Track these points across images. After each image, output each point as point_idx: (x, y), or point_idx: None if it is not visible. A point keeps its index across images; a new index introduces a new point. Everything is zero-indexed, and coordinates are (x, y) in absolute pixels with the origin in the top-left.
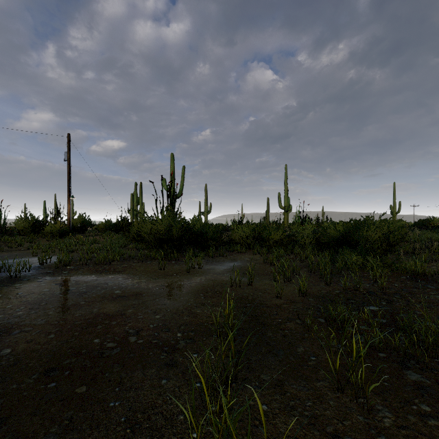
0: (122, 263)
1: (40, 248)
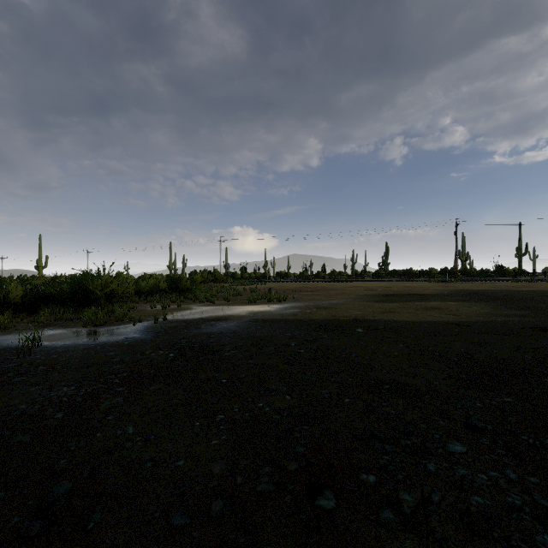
0: None
1: None
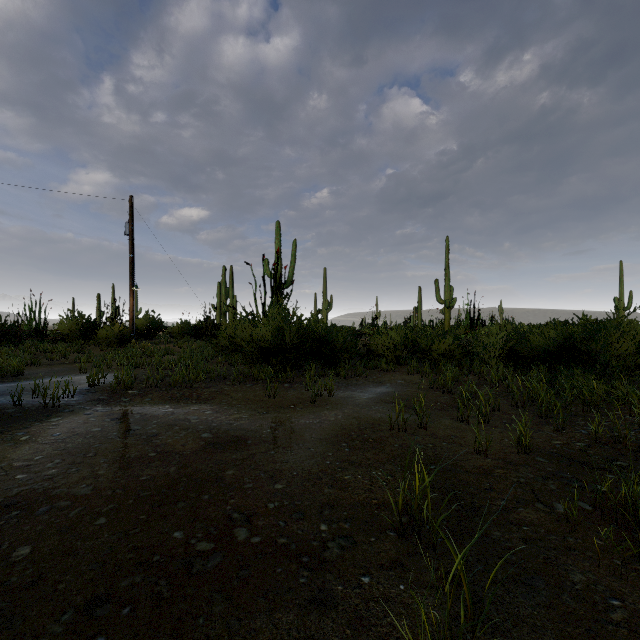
0: (209, 386)
1: (90, 361)
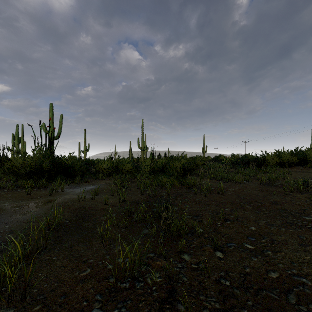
0: None
1: None
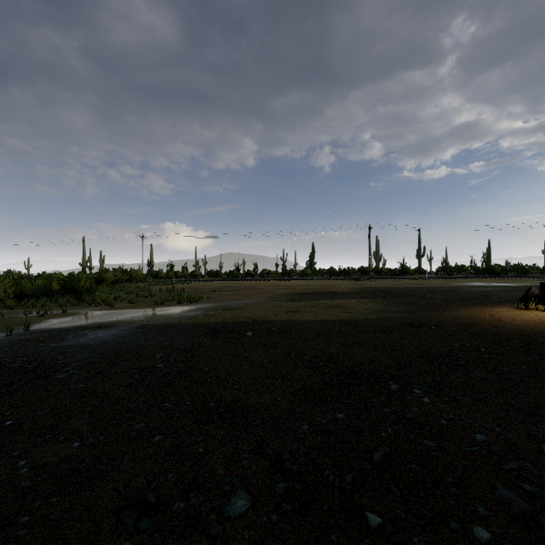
0: None
1: None
